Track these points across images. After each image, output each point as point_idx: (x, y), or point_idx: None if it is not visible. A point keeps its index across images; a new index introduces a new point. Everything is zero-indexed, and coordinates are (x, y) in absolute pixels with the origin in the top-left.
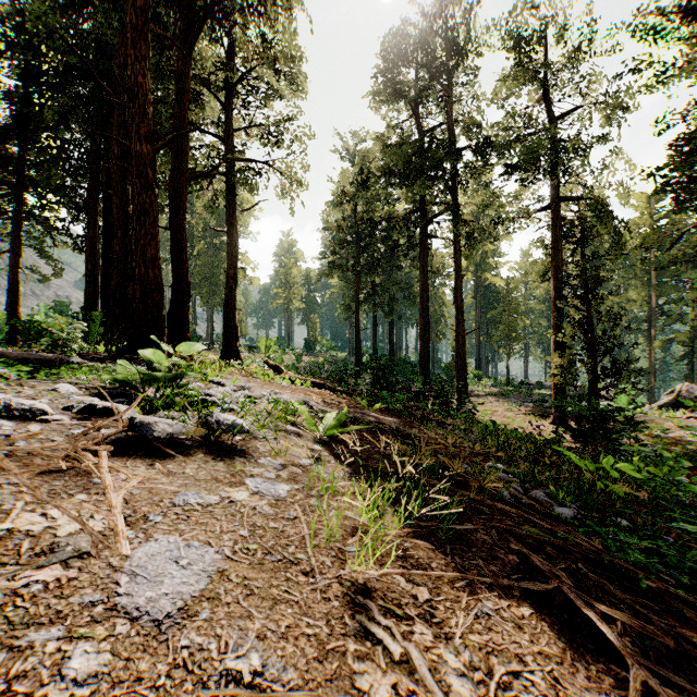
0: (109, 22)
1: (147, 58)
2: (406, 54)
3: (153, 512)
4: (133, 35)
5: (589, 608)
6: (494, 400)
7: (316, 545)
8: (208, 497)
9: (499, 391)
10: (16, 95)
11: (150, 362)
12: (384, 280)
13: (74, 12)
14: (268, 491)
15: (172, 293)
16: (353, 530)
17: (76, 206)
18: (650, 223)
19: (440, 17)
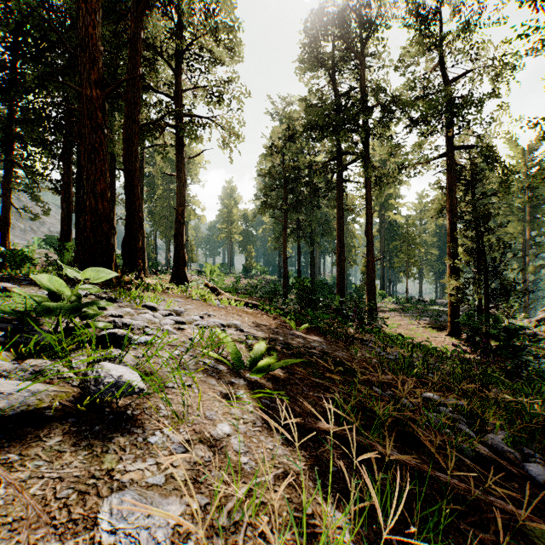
0: None
1: (97, 12)
2: (326, 29)
3: None
4: None
5: None
6: (397, 315)
7: None
8: None
9: (400, 307)
10: (4, 63)
11: (49, 290)
12: (307, 217)
13: None
14: (133, 541)
15: (126, 225)
16: None
17: (54, 155)
18: (524, 170)
19: None
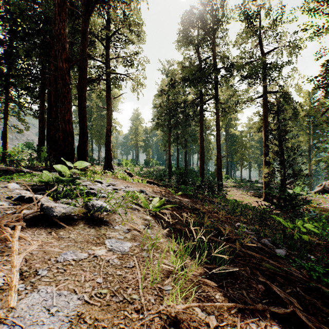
0: (49, 6)
1: (66, 21)
2: (193, 23)
3: (42, 268)
4: (58, 9)
5: (310, 321)
6: (235, 189)
7: (145, 286)
8: (80, 254)
9: (237, 185)
10: (5, 42)
11: (60, 171)
12: (182, 132)
13: (31, 0)
14: (118, 248)
15: (79, 137)
16: (168, 273)
17: (34, 96)
18: (309, 104)
19: (209, 5)
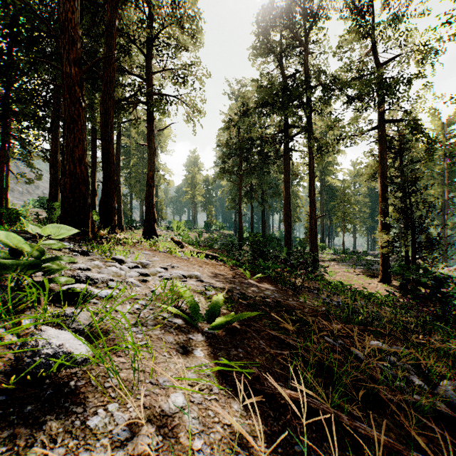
0: None
1: (76, 0)
2: (275, 21)
3: None
4: None
5: None
6: (336, 264)
7: None
8: None
9: (338, 257)
10: (1, 50)
11: (9, 246)
12: (259, 181)
13: None
14: None
15: (102, 187)
16: None
17: (43, 128)
18: (443, 141)
19: None
